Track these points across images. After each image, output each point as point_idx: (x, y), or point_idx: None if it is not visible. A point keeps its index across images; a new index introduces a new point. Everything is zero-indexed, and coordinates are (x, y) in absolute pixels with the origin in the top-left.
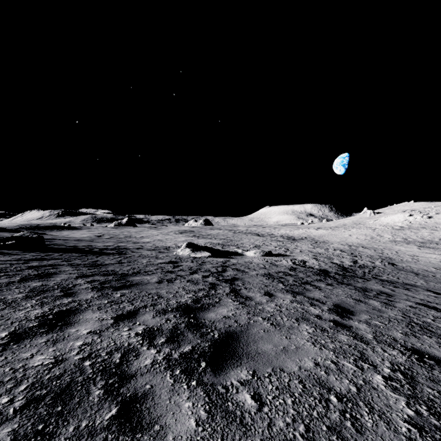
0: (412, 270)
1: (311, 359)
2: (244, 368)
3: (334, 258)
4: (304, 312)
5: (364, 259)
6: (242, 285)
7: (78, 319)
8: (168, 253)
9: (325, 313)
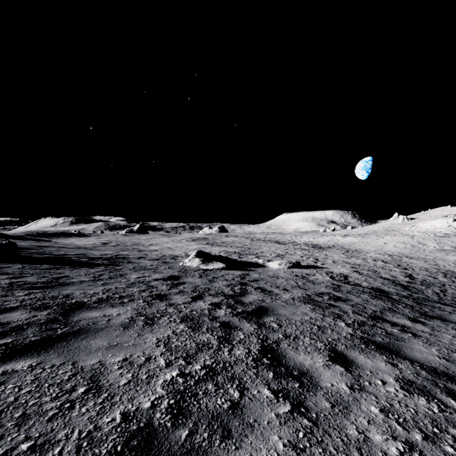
0: None
1: None
2: None
3: (380, 271)
4: None
5: (419, 273)
6: (279, 328)
7: None
8: (173, 264)
9: None
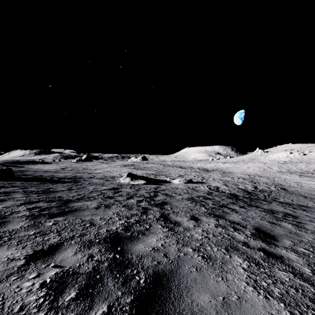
0: (300, 194)
1: None
2: None
3: (239, 185)
4: (231, 239)
5: (261, 185)
6: (171, 209)
7: None
8: (113, 181)
9: (251, 240)
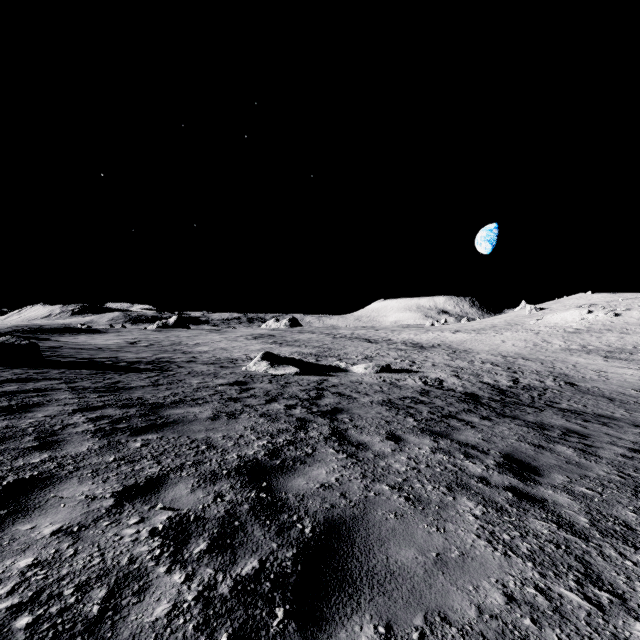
0: (602, 393)
1: (495, 583)
2: (368, 617)
3: (484, 376)
4: (459, 471)
5: (528, 376)
6: (350, 421)
7: (45, 499)
8: (234, 369)
9: (493, 473)
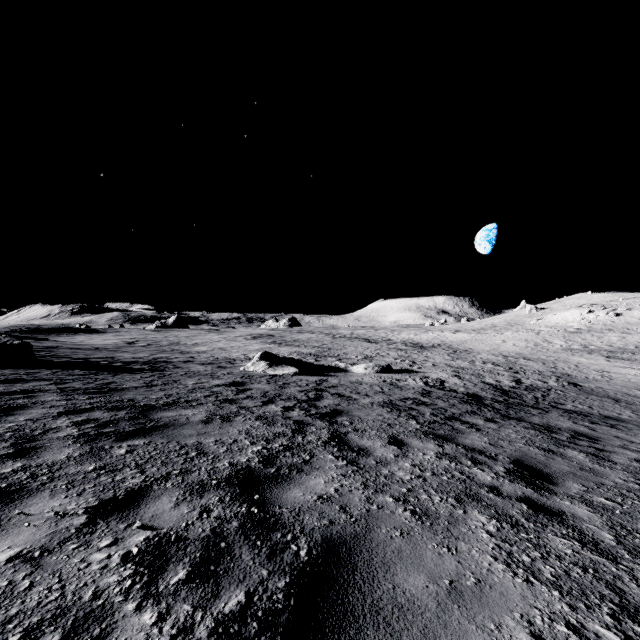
0: (607, 394)
1: (519, 620)
2: None
3: (485, 376)
4: (467, 480)
5: (530, 377)
6: (350, 424)
7: (8, 516)
8: (232, 369)
9: (504, 482)
